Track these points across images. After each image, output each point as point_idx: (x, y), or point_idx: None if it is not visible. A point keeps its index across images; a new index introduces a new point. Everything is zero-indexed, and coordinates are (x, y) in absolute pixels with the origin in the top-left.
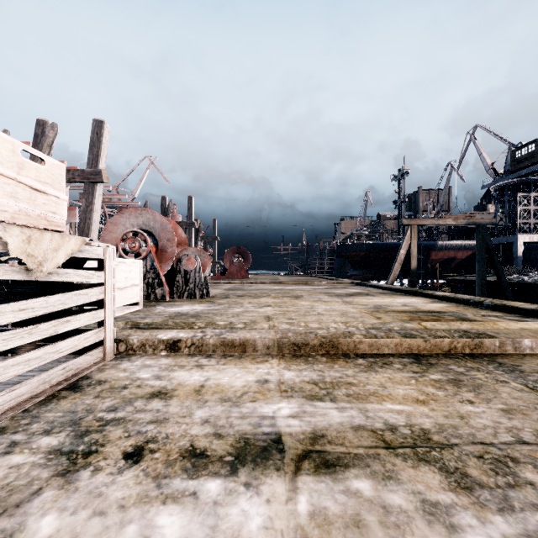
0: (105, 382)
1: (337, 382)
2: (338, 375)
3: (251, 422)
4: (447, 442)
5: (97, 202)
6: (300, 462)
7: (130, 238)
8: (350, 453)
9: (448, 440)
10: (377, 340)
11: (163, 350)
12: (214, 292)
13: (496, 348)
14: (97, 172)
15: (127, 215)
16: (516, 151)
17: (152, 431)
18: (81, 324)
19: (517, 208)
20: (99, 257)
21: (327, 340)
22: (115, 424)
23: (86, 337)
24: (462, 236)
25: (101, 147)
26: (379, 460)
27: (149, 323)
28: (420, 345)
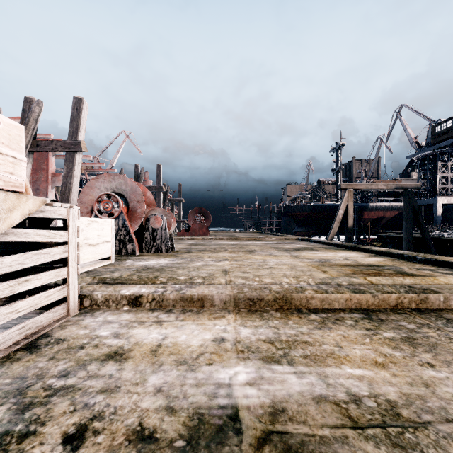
0: (64, 340)
1: (293, 340)
2: (293, 332)
3: (207, 391)
4: (419, 419)
5: (77, 168)
6: (260, 449)
7: (104, 200)
8: (315, 435)
9: (419, 417)
10: (328, 296)
11: (125, 305)
12: (179, 247)
13: (440, 303)
14: (76, 143)
15: (101, 180)
16: (436, 127)
17: (100, 404)
18: (43, 283)
19: (437, 174)
20: (62, 217)
21: (281, 296)
22: (62, 395)
23: (47, 295)
24: (390, 199)
25: (80, 121)
26: (348, 445)
27: (115, 278)
28: (369, 300)
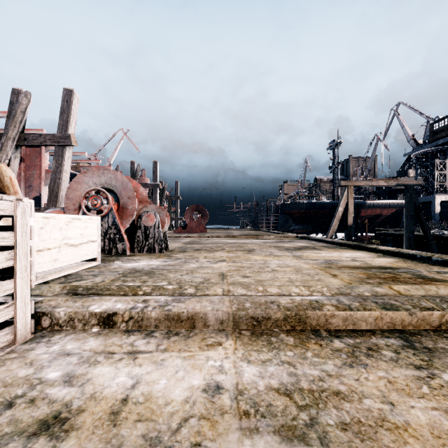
0: None
1: (318, 389)
2: (316, 373)
3: None
4: None
5: (67, 163)
6: None
7: (93, 196)
8: None
9: None
10: (353, 313)
11: (95, 325)
12: (174, 246)
13: None
14: (66, 136)
15: (90, 174)
16: (434, 124)
17: None
18: None
19: (435, 172)
20: (5, 213)
21: (292, 314)
22: None
23: None
24: (387, 196)
25: (70, 114)
26: None
27: (89, 287)
28: (405, 319)
